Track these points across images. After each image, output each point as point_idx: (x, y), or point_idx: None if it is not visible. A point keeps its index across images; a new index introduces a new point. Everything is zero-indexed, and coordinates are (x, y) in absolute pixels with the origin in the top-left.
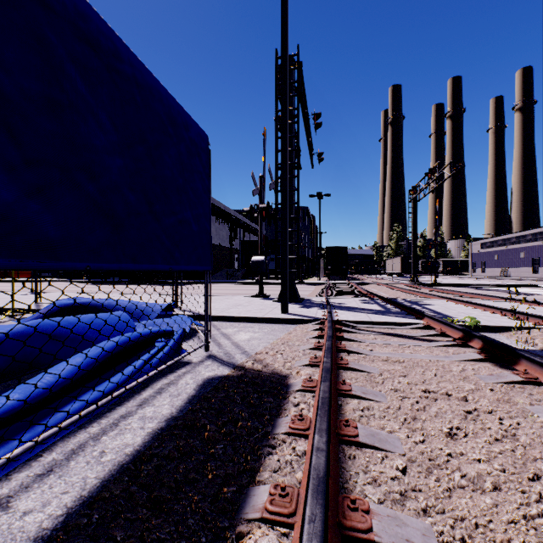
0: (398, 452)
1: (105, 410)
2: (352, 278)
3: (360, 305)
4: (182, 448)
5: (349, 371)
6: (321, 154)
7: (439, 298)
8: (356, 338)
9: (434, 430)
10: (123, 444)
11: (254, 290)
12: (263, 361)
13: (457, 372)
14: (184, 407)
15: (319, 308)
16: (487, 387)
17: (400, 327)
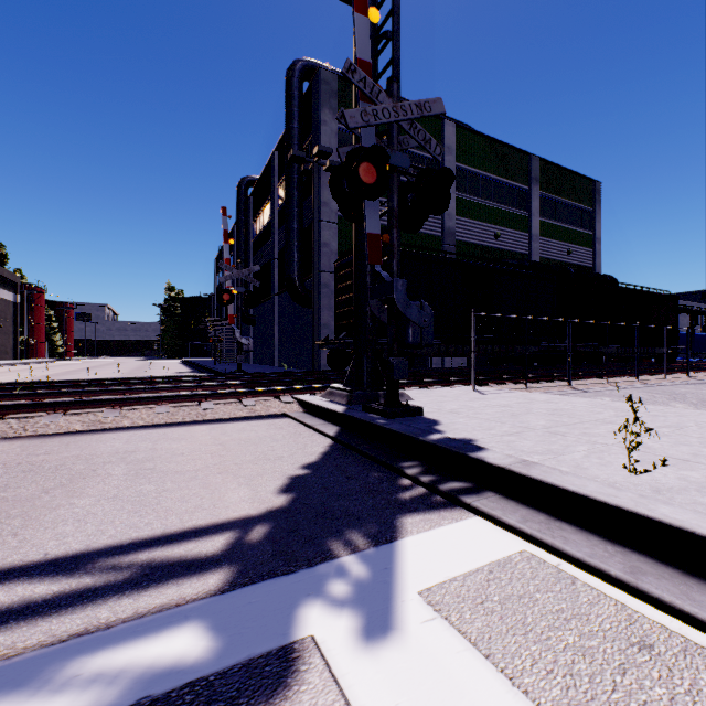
0: None
1: None
2: None
3: None
4: None
5: None
6: None
7: None
8: None
9: None
10: None
11: None
12: None
13: None
14: None
15: None
16: None
17: None
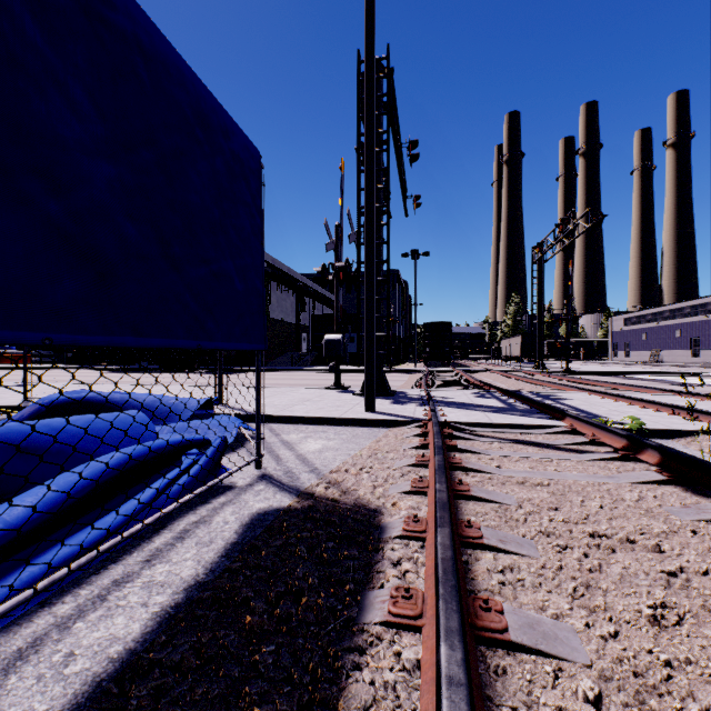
0: (580, 661)
1: (90, 570)
2: (457, 364)
3: (473, 399)
4: (205, 650)
5: (473, 501)
6: (417, 198)
7: (578, 390)
8: (475, 449)
9: (629, 612)
10: (108, 637)
11: (329, 380)
12: (341, 484)
13: (633, 501)
14: (217, 564)
15: (417, 404)
16: (686, 528)
17: (532, 432)
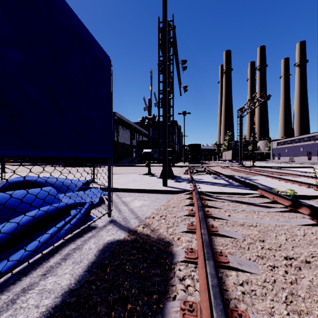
0: None
1: (11, 281)
2: (203, 163)
3: (212, 180)
4: None
5: (219, 237)
6: (186, 87)
7: (260, 175)
8: (216, 206)
9: None
10: None
11: (145, 170)
12: (151, 225)
13: (302, 236)
14: (82, 277)
15: (187, 182)
16: None
17: (243, 196)
